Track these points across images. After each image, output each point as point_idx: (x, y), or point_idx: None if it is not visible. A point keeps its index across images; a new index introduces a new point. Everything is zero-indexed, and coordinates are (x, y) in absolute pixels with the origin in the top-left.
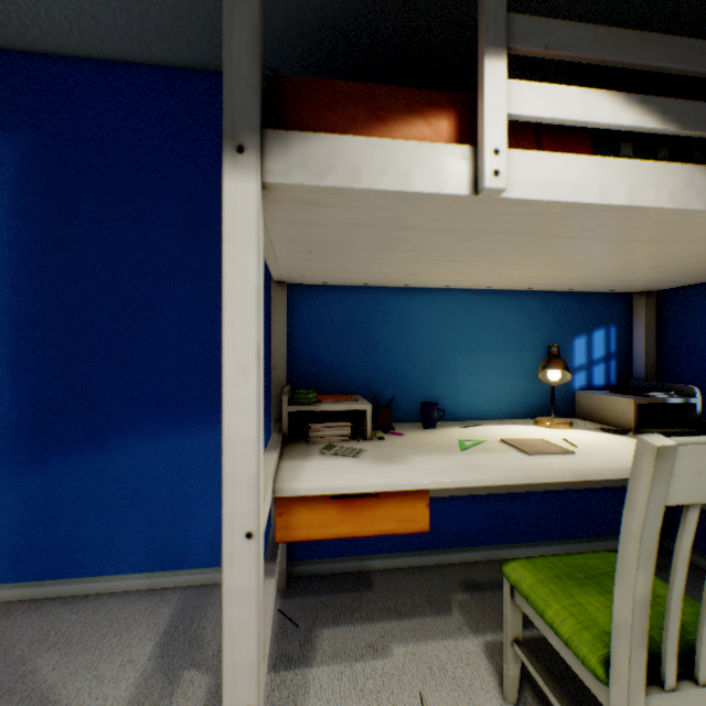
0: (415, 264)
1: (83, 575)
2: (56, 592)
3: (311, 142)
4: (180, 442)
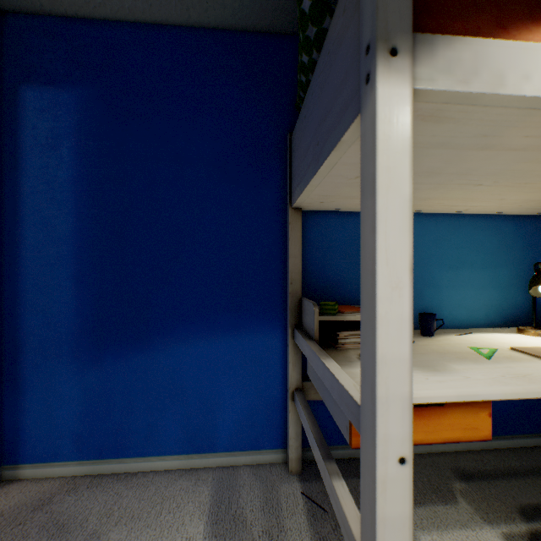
0: (438, 188)
1: (132, 455)
2: (111, 470)
3: (456, 46)
4: (210, 345)
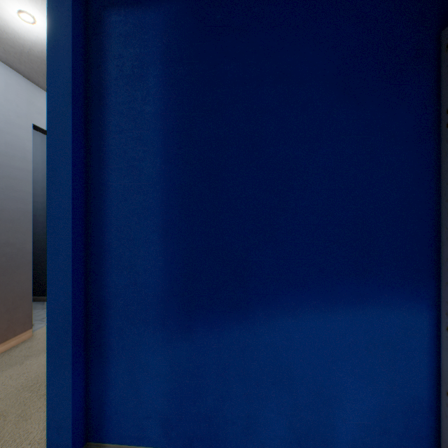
0: None
1: None
2: None
3: None
4: (325, 319)
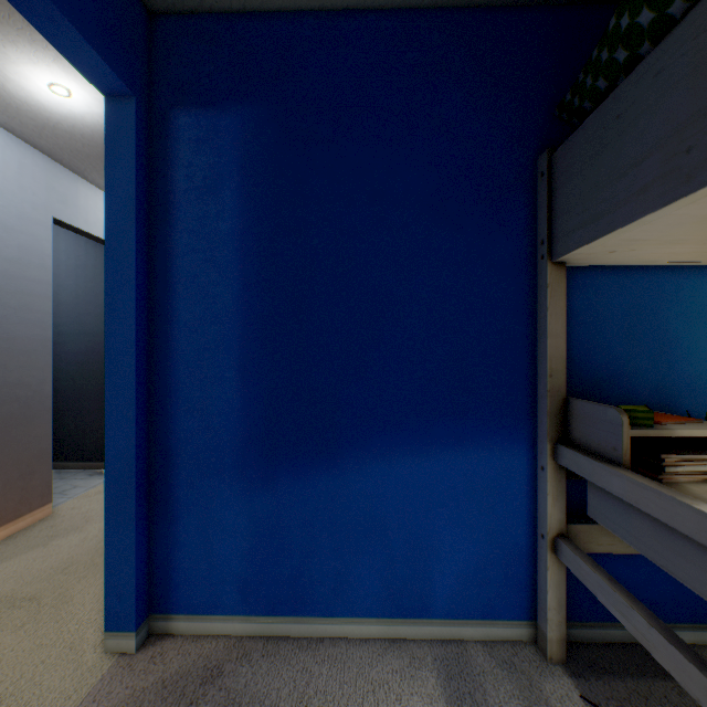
0: None
1: (314, 614)
2: (286, 631)
3: None
4: (421, 464)
